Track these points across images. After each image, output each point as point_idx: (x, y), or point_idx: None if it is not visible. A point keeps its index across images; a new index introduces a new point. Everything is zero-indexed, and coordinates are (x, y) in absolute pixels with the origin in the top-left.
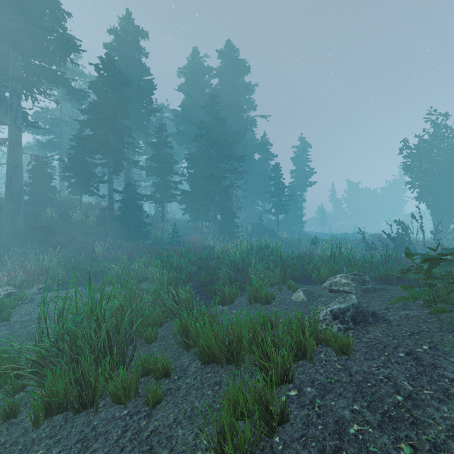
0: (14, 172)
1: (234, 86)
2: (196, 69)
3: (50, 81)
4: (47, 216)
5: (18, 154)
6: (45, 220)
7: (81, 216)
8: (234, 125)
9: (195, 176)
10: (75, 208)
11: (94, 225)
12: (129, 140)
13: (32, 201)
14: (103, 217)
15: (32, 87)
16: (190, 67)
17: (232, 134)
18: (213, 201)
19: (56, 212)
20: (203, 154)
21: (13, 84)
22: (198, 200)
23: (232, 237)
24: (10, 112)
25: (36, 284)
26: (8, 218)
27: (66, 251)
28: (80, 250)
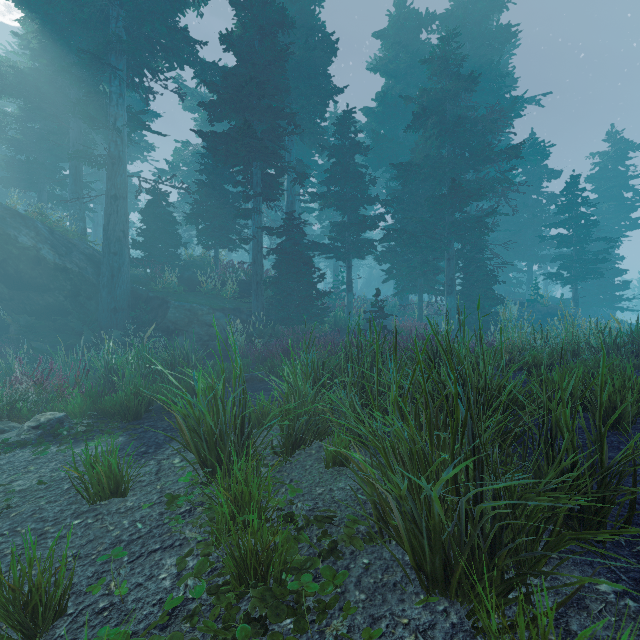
0: (113, 207)
1: (480, 35)
2: (404, 23)
3: (166, 50)
4: (167, 282)
5: (119, 176)
6: (156, 287)
7: (216, 283)
8: (479, 111)
9: (409, 205)
10: (205, 268)
11: (235, 299)
12: (292, 155)
13: (146, 259)
14: (249, 284)
15: (141, 64)
16: (394, 21)
17: (484, 115)
18: (448, 250)
19: (179, 277)
20: (426, 158)
21: (112, 62)
22: (415, 250)
23: (488, 323)
24: (108, 108)
25: (57, 409)
26: (105, 283)
27: (183, 340)
28: (205, 338)
